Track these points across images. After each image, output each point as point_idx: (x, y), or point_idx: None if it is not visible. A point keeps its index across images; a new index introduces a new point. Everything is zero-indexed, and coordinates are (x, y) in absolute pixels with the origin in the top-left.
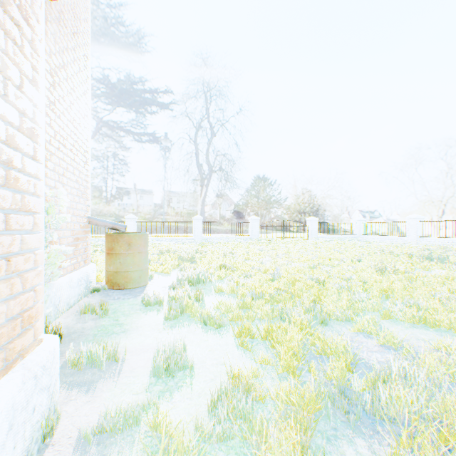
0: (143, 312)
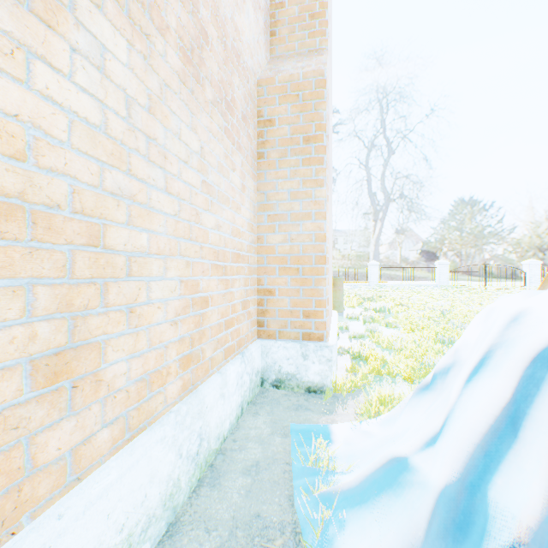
0: (349, 321)
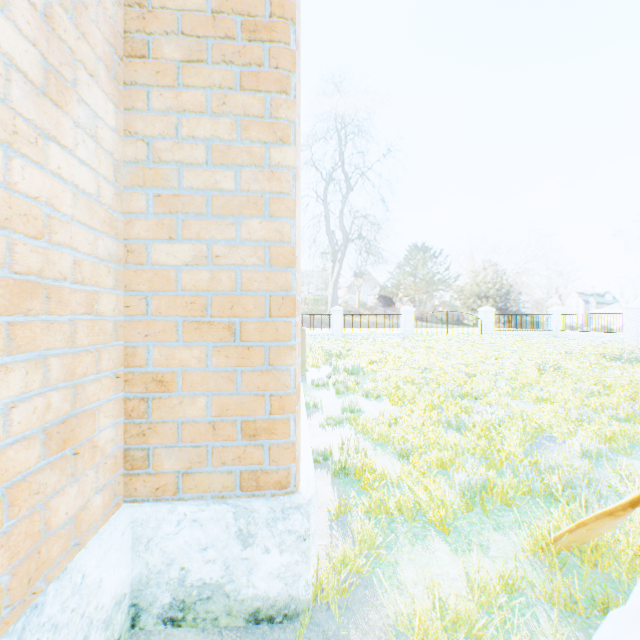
0: (316, 390)
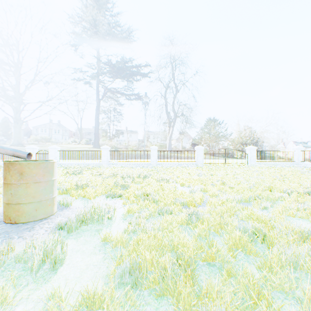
0: None
